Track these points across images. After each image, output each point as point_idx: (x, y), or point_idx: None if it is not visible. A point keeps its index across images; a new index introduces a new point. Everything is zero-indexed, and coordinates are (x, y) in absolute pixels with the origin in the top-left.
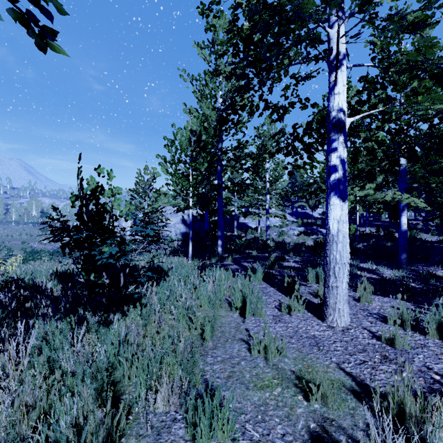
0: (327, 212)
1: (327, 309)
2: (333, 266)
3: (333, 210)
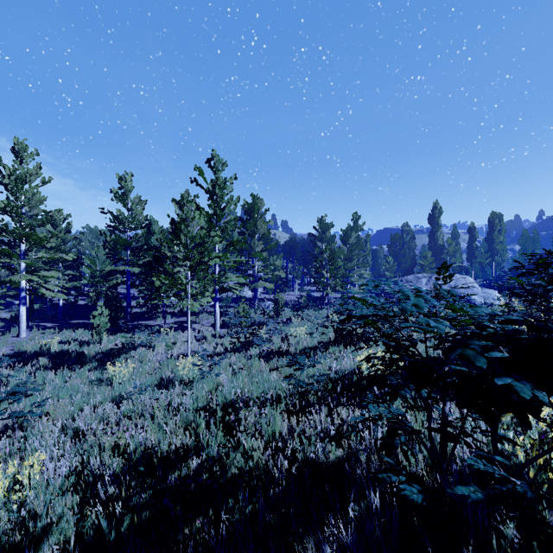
0: (20, 309)
1: (20, 334)
2: (22, 323)
3: (22, 309)
